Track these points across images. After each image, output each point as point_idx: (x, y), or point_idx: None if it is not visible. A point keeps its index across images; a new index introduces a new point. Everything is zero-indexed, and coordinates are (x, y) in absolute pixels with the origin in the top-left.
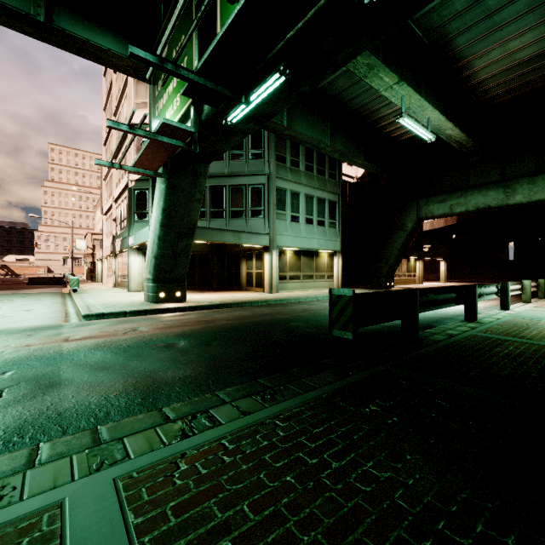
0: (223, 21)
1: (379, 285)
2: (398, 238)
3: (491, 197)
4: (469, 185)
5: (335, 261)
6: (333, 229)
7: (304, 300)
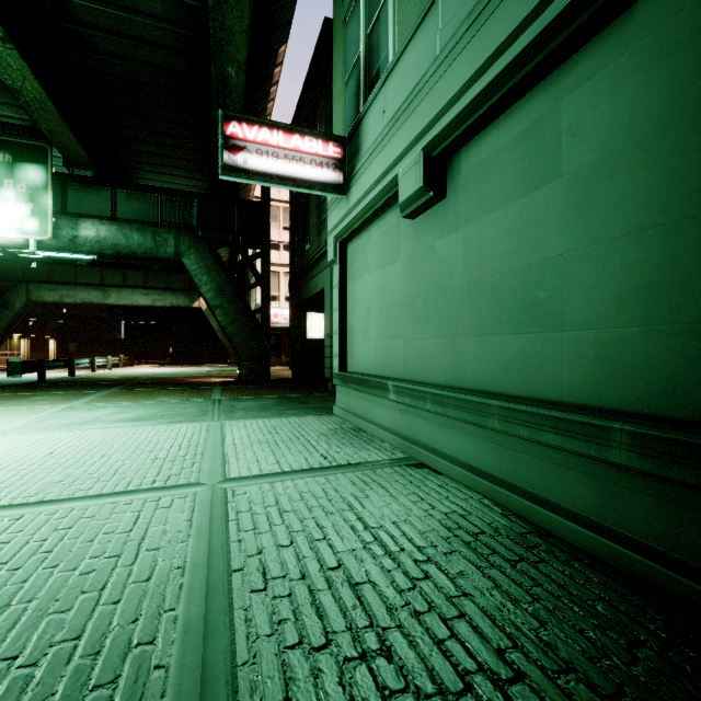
0: None
1: None
2: (5, 317)
3: (94, 296)
4: (78, 281)
5: None
6: None
7: None
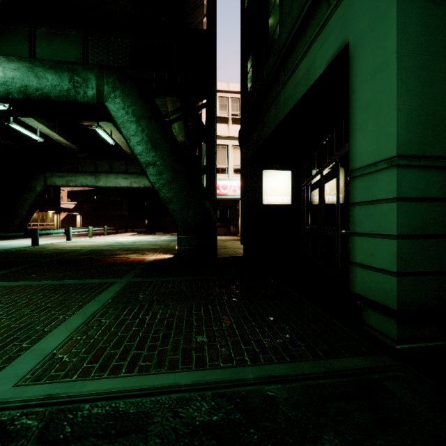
0: None
1: None
2: (30, 197)
3: (89, 180)
4: (79, 170)
5: None
6: None
7: None
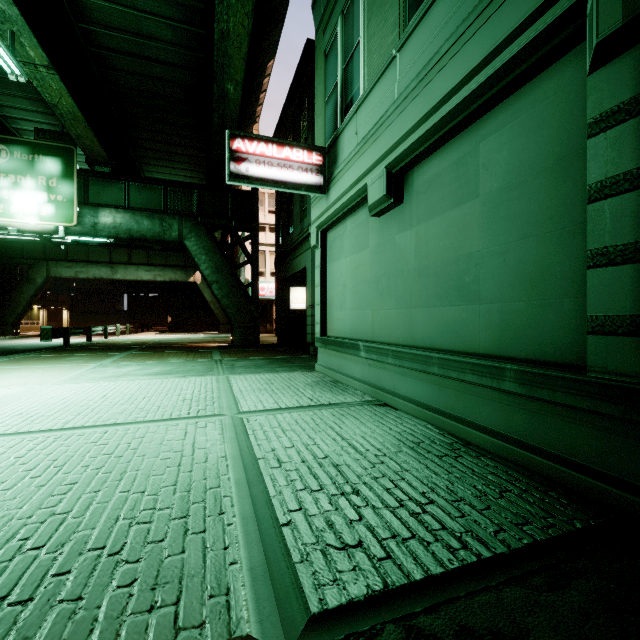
0: None
1: (5, 333)
2: (28, 291)
3: (104, 272)
4: (90, 259)
5: None
6: None
7: None
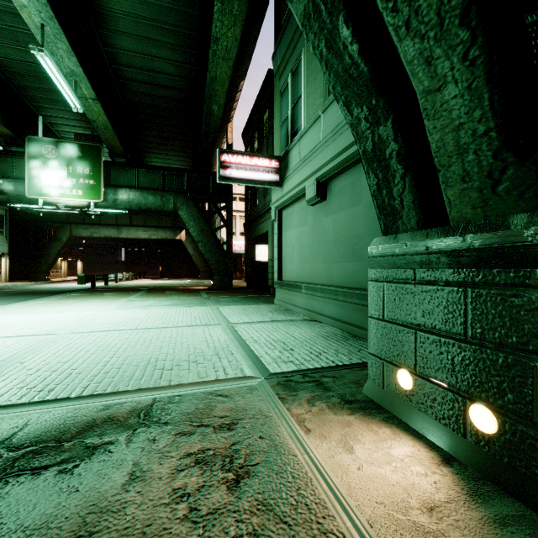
0: (31, 184)
1: (39, 279)
2: (56, 247)
3: (112, 232)
4: (101, 223)
5: (3, 260)
6: (2, 236)
7: (1, 288)
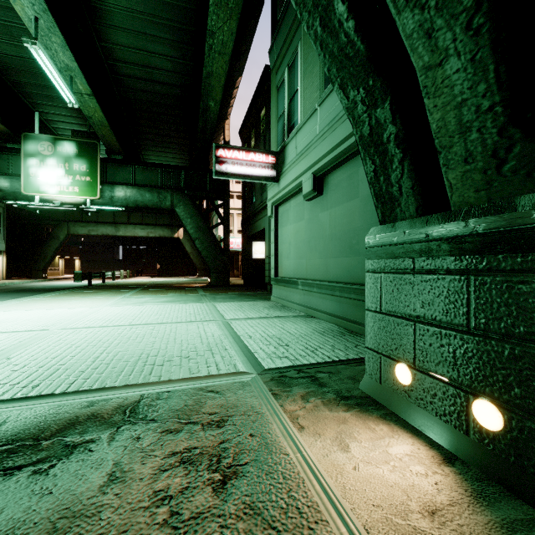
0: (27, 181)
1: (37, 276)
2: (54, 245)
3: (110, 230)
4: (99, 220)
5: (0, 258)
6: None
7: None
